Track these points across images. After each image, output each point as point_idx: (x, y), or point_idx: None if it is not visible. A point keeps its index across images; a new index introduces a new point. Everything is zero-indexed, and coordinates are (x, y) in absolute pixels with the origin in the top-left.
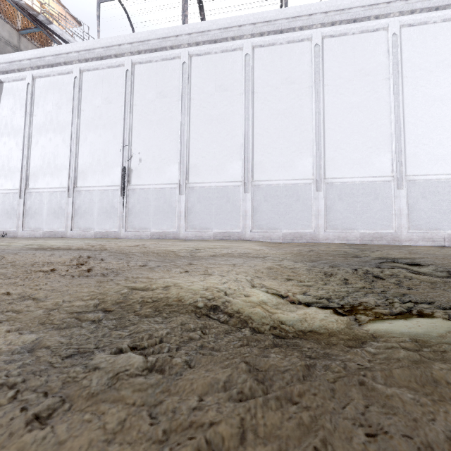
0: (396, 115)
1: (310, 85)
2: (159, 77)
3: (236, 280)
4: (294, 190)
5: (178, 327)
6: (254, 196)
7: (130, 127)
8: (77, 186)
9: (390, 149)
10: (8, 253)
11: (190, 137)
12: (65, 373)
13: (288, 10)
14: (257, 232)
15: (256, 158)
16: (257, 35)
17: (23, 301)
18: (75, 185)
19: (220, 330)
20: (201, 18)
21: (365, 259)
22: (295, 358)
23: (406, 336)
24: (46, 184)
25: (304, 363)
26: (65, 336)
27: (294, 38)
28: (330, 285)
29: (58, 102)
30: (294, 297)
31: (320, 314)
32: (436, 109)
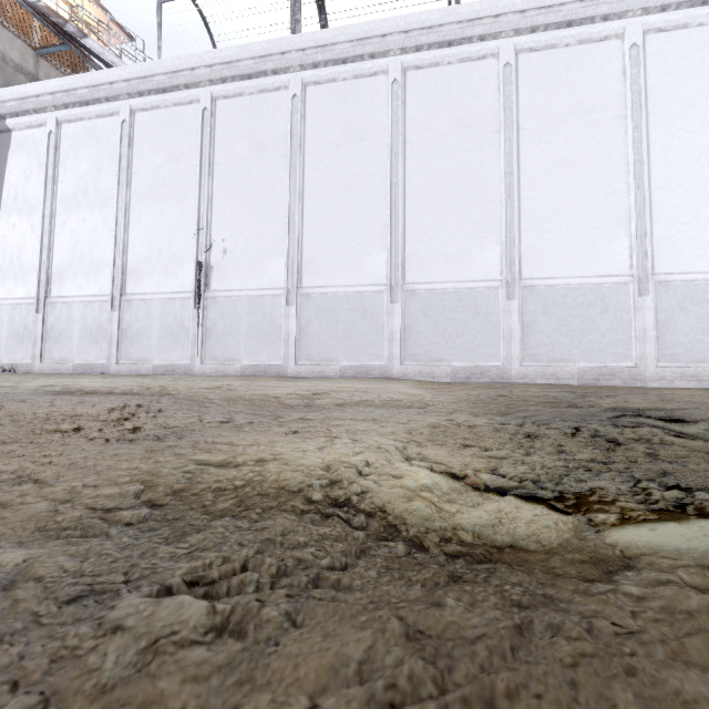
0: (637, 177)
1: (496, 129)
2: (255, 119)
3: (378, 447)
4: (471, 298)
5: (277, 539)
6: (407, 308)
7: (209, 200)
8: (127, 293)
9: (628, 230)
10: (12, 400)
11: (304, 213)
12: (59, 639)
13: (461, 9)
14: (411, 365)
15: (410, 247)
16: (411, 50)
17: (18, 485)
18: (123, 291)
19: (352, 545)
20: (322, 26)
21: (589, 411)
22: (493, 609)
23: (687, 558)
24: (77, 291)
25: (511, 623)
26: (76, 555)
27: (470, 54)
28: (535, 455)
29: (97, 161)
30: (478, 478)
31: (526, 511)
32: (703, 166)
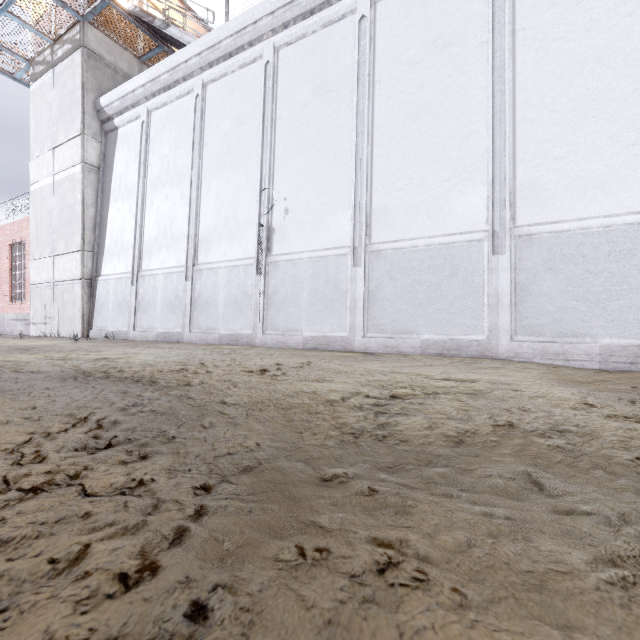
0: None
1: None
2: (318, 58)
3: None
4: (636, 239)
5: None
6: (519, 260)
7: (271, 158)
8: (198, 263)
9: None
10: None
11: (374, 154)
12: None
13: None
14: (527, 341)
15: (523, 174)
16: None
17: None
18: (196, 262)
19: None
20: None
21: None
22: None
23: None
24: (161, 263)
25: None
26: None
27: None
28: None
29: (176, 140)
30: None
31: None
32: None
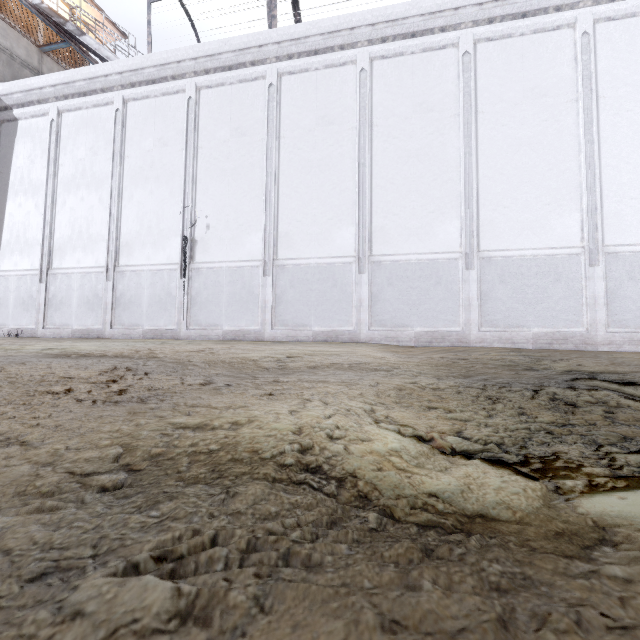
0: (588, 155)
1: (456, 113)
2: (235, 106)
3: (348, 410)
4: (433, 269)
5: (248, 509)
6: (373, 277)
7: (194, 180)
8: (120, 265)
9: (579, 205)
10: (13, 362)
11: (280, 192)
12: (16, 626)
13: (424, 3)
14: (377, 330)
15: (376, 221)
16: (377, 41)
17: (5, 447)
18: (117, 264)
19: (323, 514)
20: (296, 21)
21: (546, 374)
22: (472, 596)
23: None
24: (76, 263)
25: (494, 615)
26: (48, 524)
27: (432, 44)
28: (497, 417)
29: (94, 146)
30: (444, 441)
31: (494, 476)
32: None
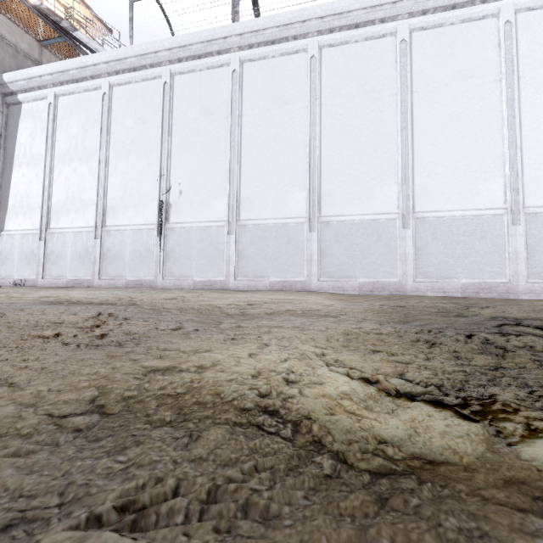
0: (510, 128)
1: (394, 93)
2: (204, 89)
3: (302, 354)
4: (374, 228)
5: (209, 455)
6: (322, 235)
7: (169, 153)
8: (106, 225)
9: (502, 172)
10: (13, 309)
11: (242, 162)
12: None
13: None
14: (326, 281)
15: (325, 187)
16: (326, 32)
17: None
18: (104, 224)
19: (281, 459)
20: (256, 16)
21: (475, 320)
22: None
23: None
24: (70, 223)
25: None
26: (22, 469)
27: (373, 33)
28: (435, 360)
29: (84, 124)
30: (388, 383)
31: (438, 419)
32: None
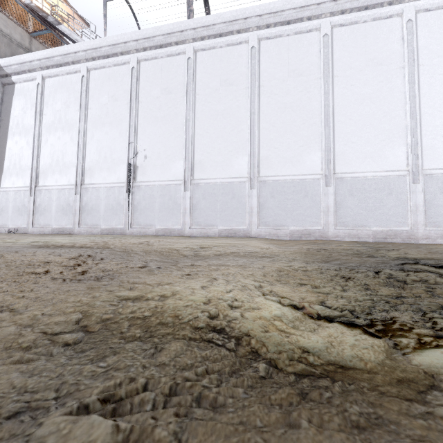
0: (411, 106)
1: (319, 77)
2: (164, 73)
3: (243, 286)
4: (302, 186)
5: (170, 362)
6: (260, 192)
7: (136, 124)
8: (85, 183)
9: (405, 141)
10: (9, 251)
11: (195, 132)
12: None
13: (296, 0)
14: (263, 229)
15: (263, 153)
16: (263, 27)
17: None
18: (83, 182)
19: (226, 365)
20: (207, 14)
21: (382, 260)
22: (339, 433)
23: None
24: (54, 182)
25: None
26: (25, 372)
27: (301, 29)
28: (349, 291)
29: (67, 101)
30: (312, 308)
31: (349, 336)
32: None
